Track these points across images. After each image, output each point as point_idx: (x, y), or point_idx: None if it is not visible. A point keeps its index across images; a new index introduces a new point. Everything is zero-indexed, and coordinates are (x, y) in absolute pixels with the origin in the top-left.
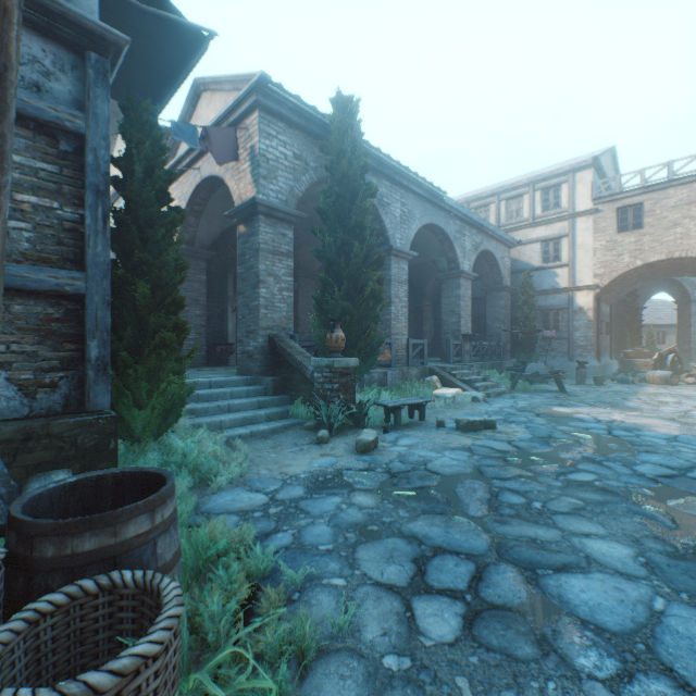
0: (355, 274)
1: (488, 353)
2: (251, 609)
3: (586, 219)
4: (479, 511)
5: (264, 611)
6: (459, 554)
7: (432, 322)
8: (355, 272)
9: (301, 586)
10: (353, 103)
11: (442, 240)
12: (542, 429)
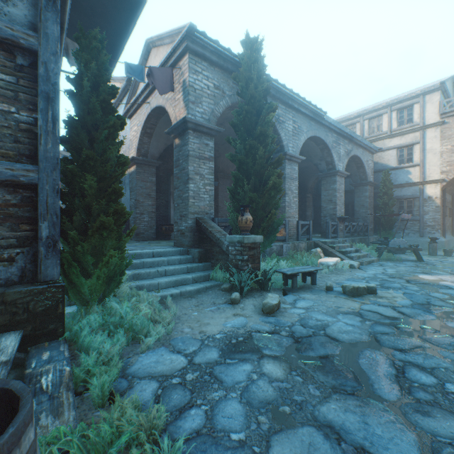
0: (259, 171)
1: (357, 231)
2: None
3: (434, 129)
4: (391, 393)
5: None
6: None
7: (312, 209)
8: (259, 170)
9: None
10: (258, 42)
11: (322, 149)
12: (418, 295)
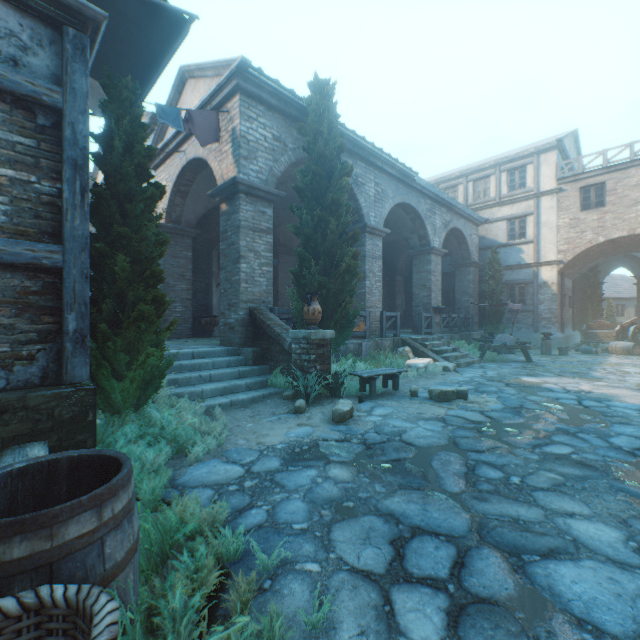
0: (331, 250)
1: (457, 325)
2: (219, 600)
3: (550, 198)
4: (456, 487)
5: (232, 605)
6: (438, 535)
7: (403, 296)
8: (331, 247)
9: (273, 572)
10: (330, 86)
11: (413, 219)
12: (513, 399)
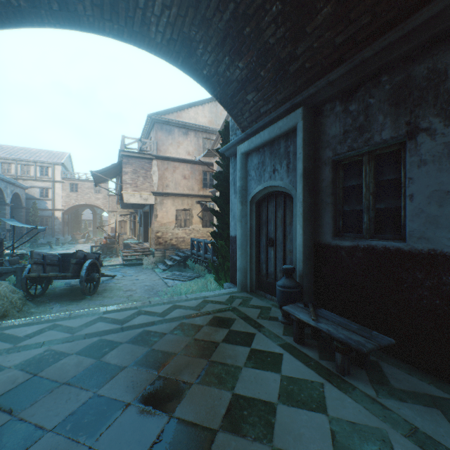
0: None
1: (17, 236)
2: None
3: (60, 184)
4: None
5: None
6: None
7: None
8: None
9: None
10: None
11: None
12: None
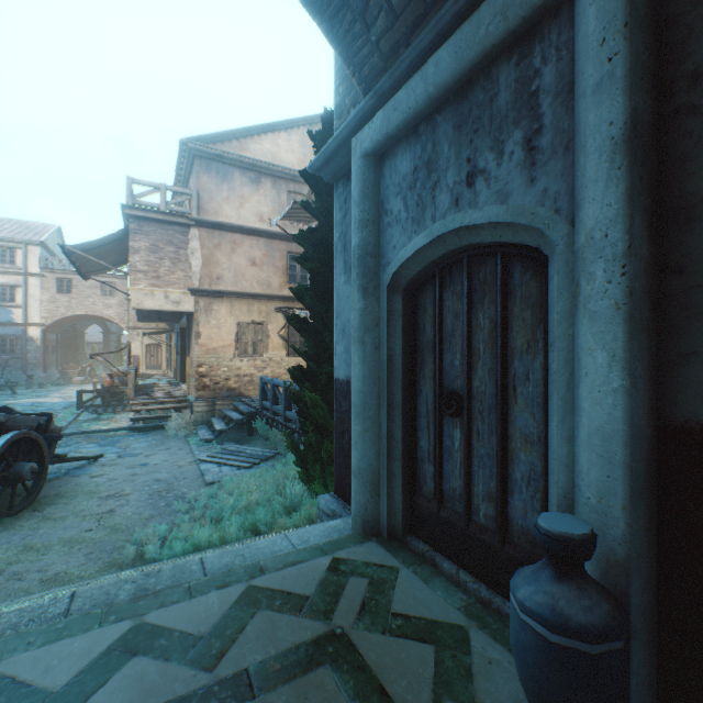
0: None
1: None
2: None
3: (38, 279)
4: None
5: None
6: None
7: None
8: None
9: None
10: None
11: None
12: None
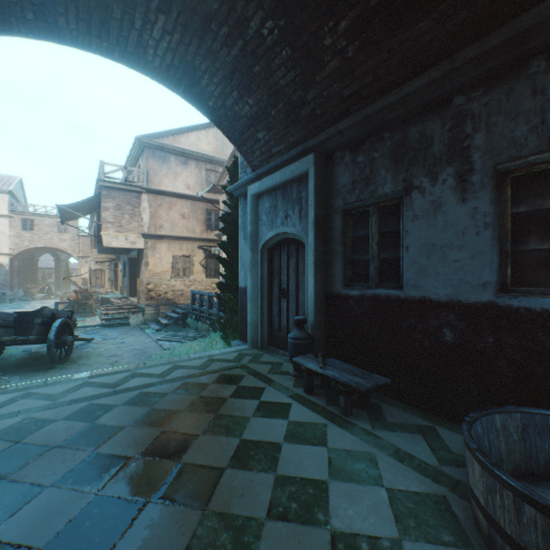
0: None
1: None
2: None
3: (6, 219)
4: None
5: None
6: None
7: None
8: None
9: None
10: None
11: None
12: None
